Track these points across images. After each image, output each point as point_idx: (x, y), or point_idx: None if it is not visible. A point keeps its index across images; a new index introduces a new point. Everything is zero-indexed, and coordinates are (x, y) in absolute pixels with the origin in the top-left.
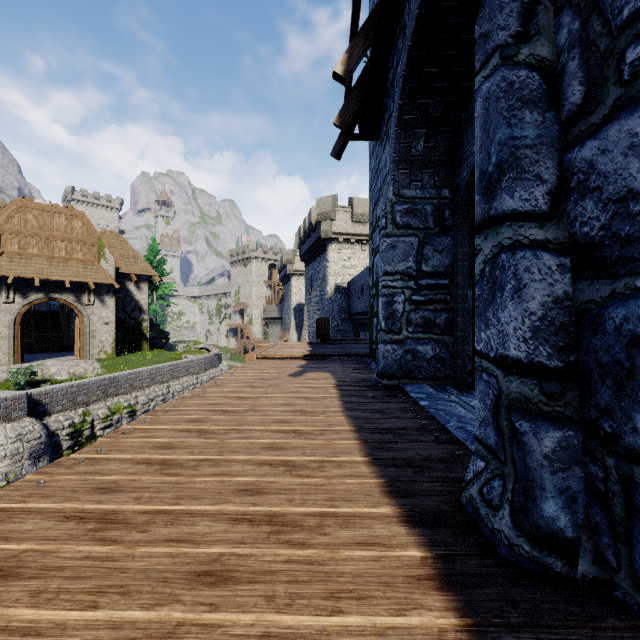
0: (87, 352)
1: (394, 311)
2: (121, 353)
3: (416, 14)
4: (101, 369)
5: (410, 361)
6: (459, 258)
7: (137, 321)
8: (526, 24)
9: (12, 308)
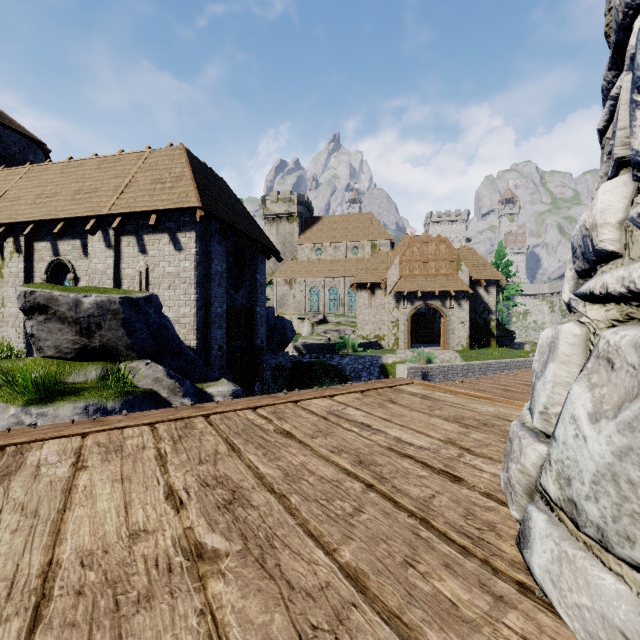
0: (449, 344)
1: None
2: (472, 348)
3: None
4: (460, 358)
5: None
6: None
7: (485, 321)
8: None
9: (405, 312)
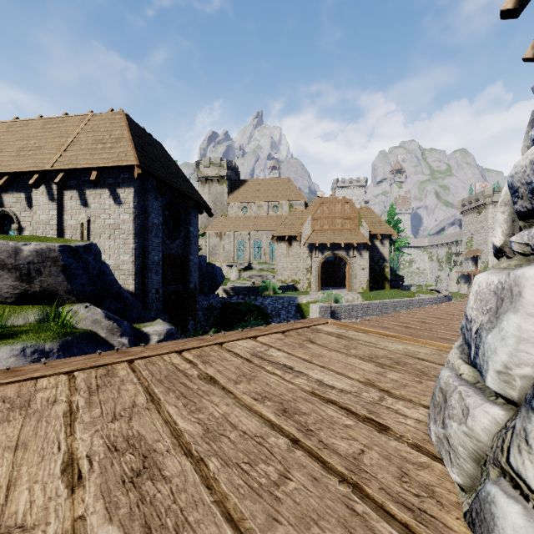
0: (352, 287)
1: None
2: (371, 289)
3: None
4: (361, 298)
5: None
6: None
7: (381, 267)
8: None
9: (317, 260)
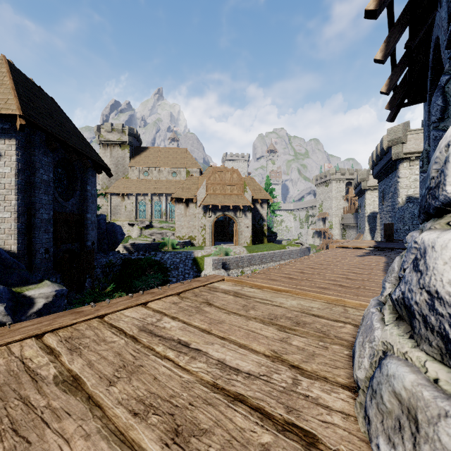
0: (239, 242)
1: None
2: (253, 243)
3: (432, 54)
4: (246, 251)
5: None
6: None
7: (261, 226)
8: (442, 114)
9: (210, 219)
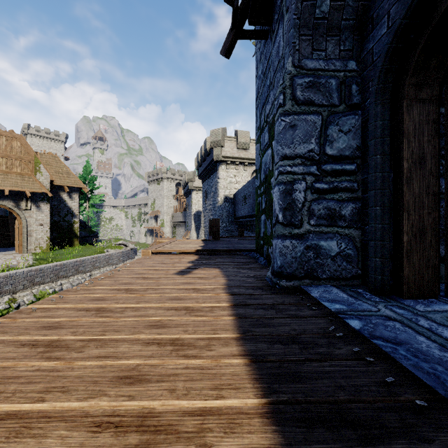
0: (24, 248)
1: (294, 201)
2: (56, 248)
3: None
4: (32, 262)
5: (312, 259)
6: (378, 132)
7: (69, 223)
8: None
9: None
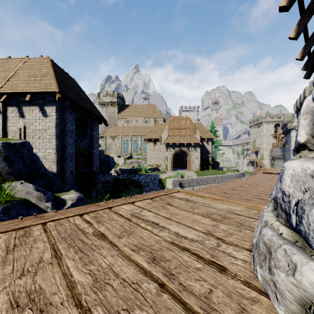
0: (191, 168)
1: None
2: (201, 170)
3: None
4: (196, 175)
5: None
6: None
7: (207, 157)
8: None
9: (171, 153)
